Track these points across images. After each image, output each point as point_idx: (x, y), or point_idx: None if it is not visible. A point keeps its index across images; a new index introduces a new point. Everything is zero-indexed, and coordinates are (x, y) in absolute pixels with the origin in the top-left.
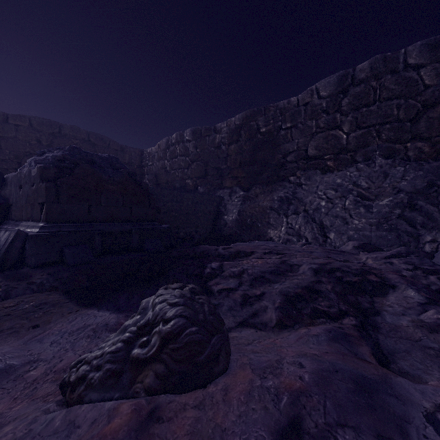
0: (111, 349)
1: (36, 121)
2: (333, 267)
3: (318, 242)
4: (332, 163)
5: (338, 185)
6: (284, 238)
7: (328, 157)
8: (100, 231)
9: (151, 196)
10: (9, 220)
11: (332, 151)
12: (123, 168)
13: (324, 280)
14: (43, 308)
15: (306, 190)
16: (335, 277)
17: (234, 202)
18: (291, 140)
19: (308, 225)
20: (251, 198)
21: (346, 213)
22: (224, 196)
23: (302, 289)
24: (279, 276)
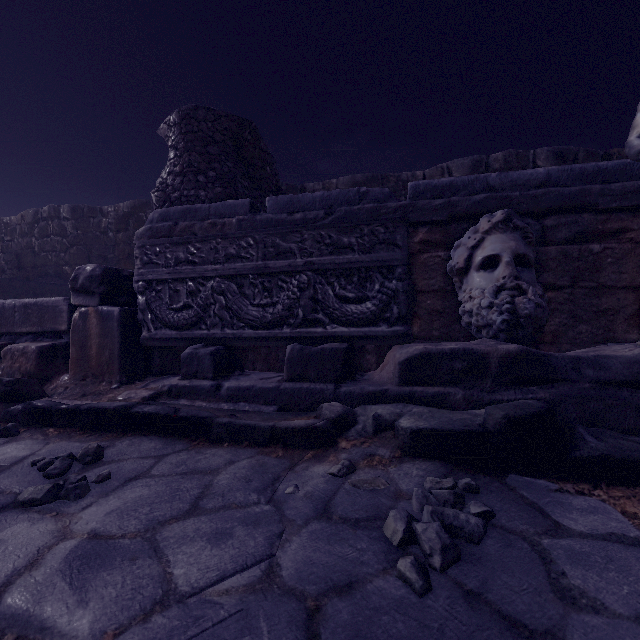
0: None
1: None
2: None
3: None
4: None
5: None
6: None
7: None
8: None
9: None
10: None
11: None
12: None
13: None
14: None
15: None
16: None
17: None
18: None
19: None
20: None
21: None
22: None
23: None
24: None
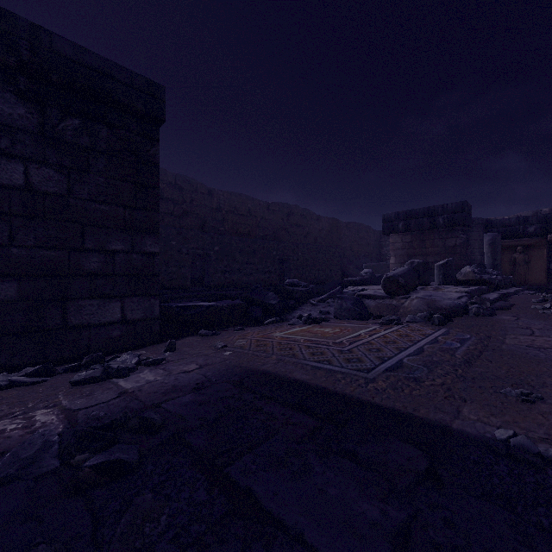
0: None
1: (354, 224)
2: None
3: None
4: None
5: None
6: None
7: None
8: None
9: None
10: None
11: None
12: None
13: None
14: None
15: None
16: None
17: None
18: None
19: None
20: None
21: None
22: None
23: None
24: None
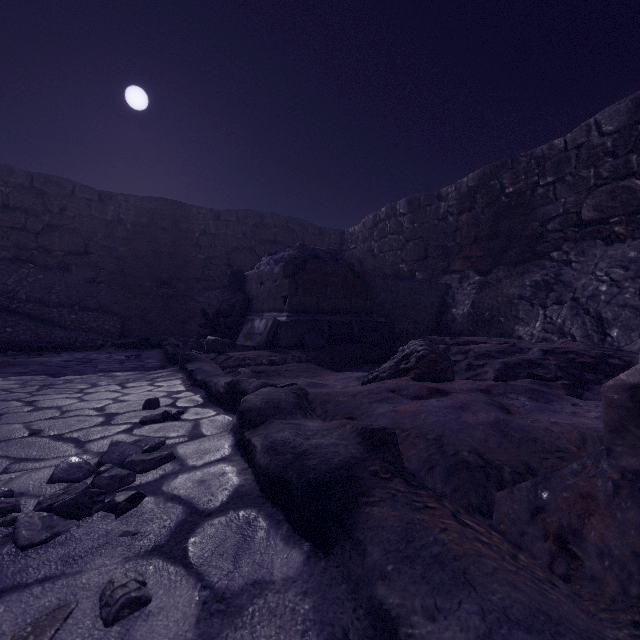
0: (389, 365)
1: (242, 214)
2: (567, 350)
3: (591, 341)
4: (623, 228)
5: (630, 261)
6: (539, 336)
7: (616, 220)
8: (327, 321)
9: (369, 287)
10: (249, 312)
11: (623, 211)
12: (342, 259)
13: (551, 358)
14: (311, 370)
15: (577, 270)
16: (566, 358)
17: (466, 291)
18: (553, 200)
19: (577, 319)
20: (490, 284)
21: (639, 301)
22: (452, 284)
23: (522, 360)
24: (505, 355)
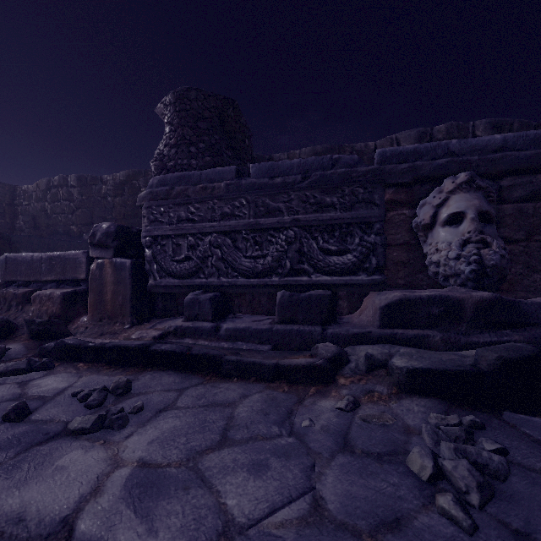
0: None
1: None
2: None
3: None
4: None
5: None
6: None
7: None
8: None
9: (13, 245)
10: None
11: None
12: None
13: None
14: None
15: None
16: None
17: None
18: None
19: None
20: None
21: None
22: None
23: None
24: None
